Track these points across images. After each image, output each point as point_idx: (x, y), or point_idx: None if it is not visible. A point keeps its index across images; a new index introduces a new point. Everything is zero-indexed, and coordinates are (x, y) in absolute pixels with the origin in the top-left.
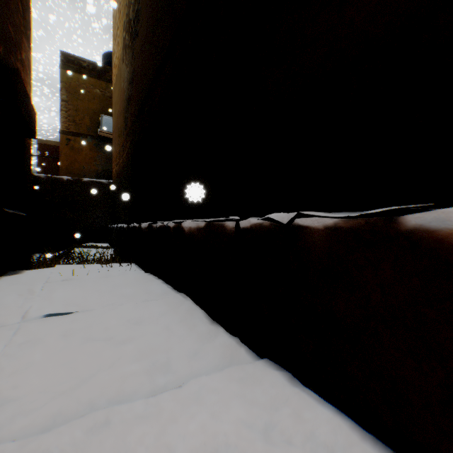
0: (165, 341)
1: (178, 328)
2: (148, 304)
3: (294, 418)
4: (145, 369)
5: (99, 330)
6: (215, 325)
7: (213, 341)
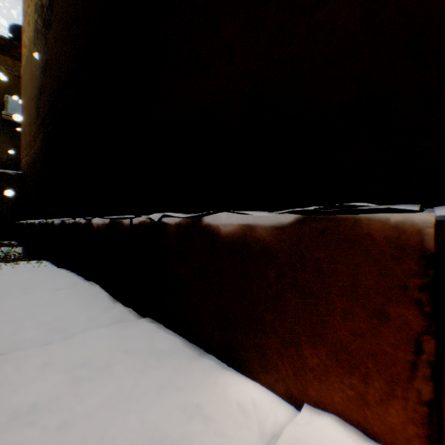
0: (67, 315)
1: (80, 306)
2: (56, 292)
3: (147, 342)
4: (44, 333)
5: (1, 314)
6: (115, 301)
7: (109, 311)
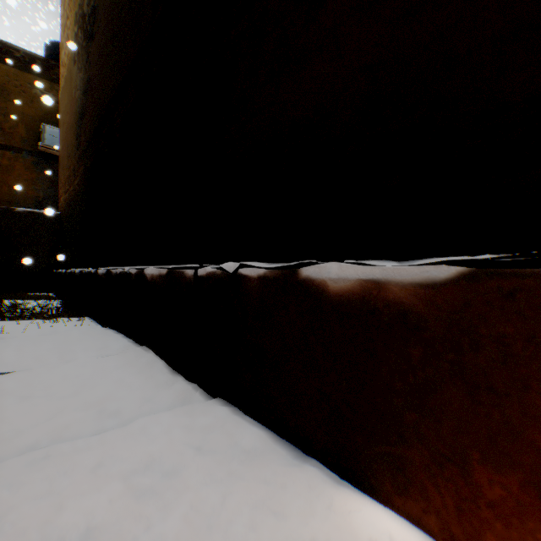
0: (118, 392)
1: (133, 379)
2: (103, 359)
3: (224, 435)
4: (92, 416)
5: (40, 387)
6: (175, 374)
7: (169, 388)
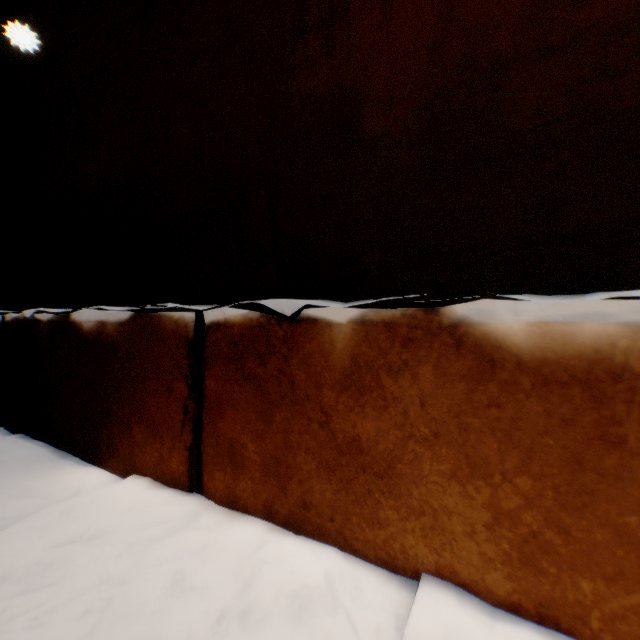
0: None
1: None
2: None
3: (1, 453)
4: None
5: None
6: None
7: None
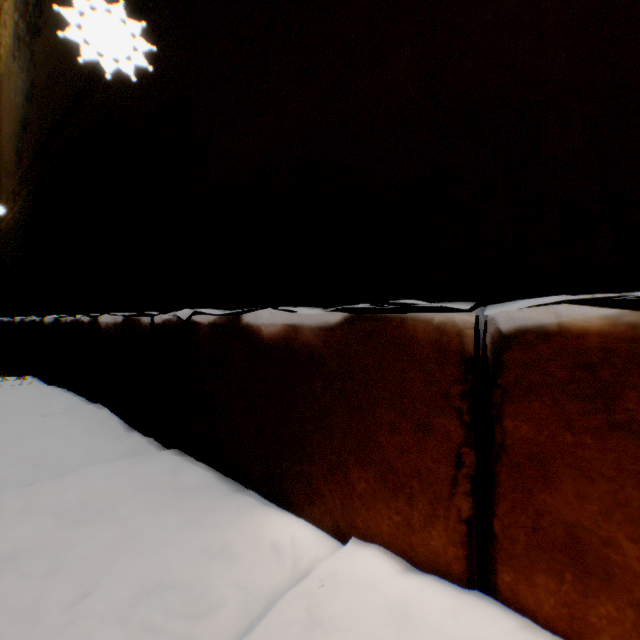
0: (60, 448)
1: (80, 436)
2: (46, 419)
3: (169, 478)
4: (27, 471)
5: None
6: (130, 429)
7: (120, 442)
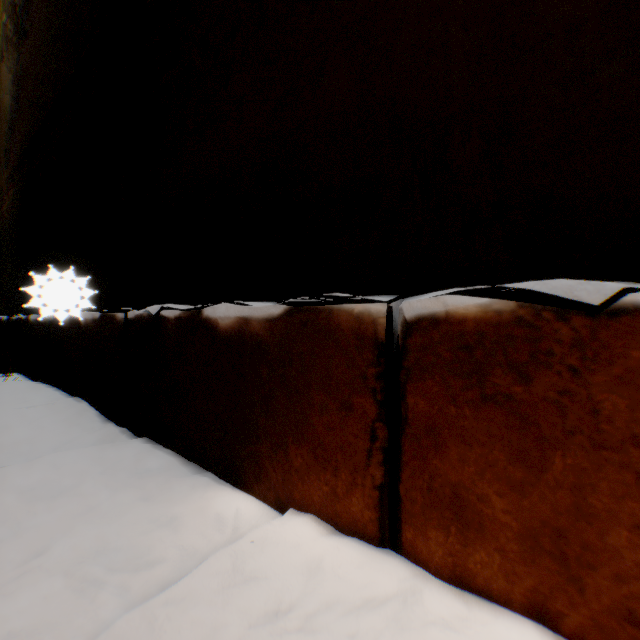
0: (36, 437)
1: (56, 426)
2: (25, 411)
3: (134, 461)
4: (1, 457)
5: None
6: (106, 421)
7: (94, 432)
